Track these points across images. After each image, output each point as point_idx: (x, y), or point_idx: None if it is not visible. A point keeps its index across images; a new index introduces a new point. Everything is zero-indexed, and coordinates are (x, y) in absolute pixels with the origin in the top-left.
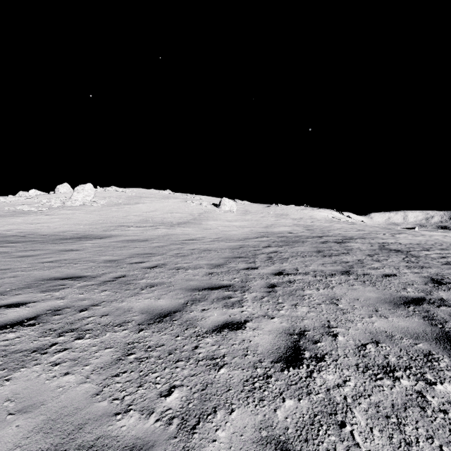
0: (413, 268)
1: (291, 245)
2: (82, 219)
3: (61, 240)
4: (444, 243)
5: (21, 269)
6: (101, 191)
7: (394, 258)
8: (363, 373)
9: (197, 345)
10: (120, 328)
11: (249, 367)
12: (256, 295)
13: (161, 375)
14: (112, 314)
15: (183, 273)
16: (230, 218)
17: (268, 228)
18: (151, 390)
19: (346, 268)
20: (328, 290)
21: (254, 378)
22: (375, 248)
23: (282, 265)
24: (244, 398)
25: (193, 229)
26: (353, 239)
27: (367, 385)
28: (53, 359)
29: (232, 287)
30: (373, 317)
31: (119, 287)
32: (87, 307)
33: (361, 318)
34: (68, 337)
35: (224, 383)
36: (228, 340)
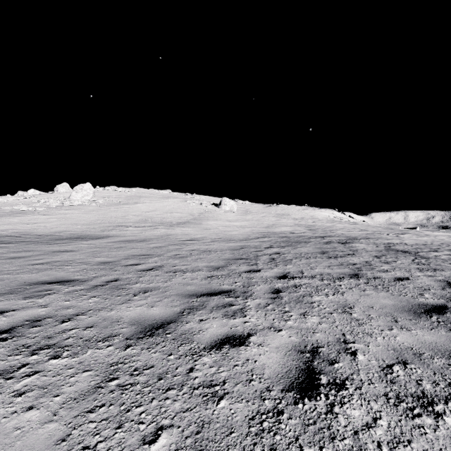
0: (425, 270)
1: (294, 246)
2: (80, 219)
3: (56, 241)
4: (450, 243)
5: (8, 272)
6: (101, 190)
7: (403, 259)
8: (395, 407)
9: (193, 367)
10: (105, 343)
11: (254, 398)
12: (260, 302)
13: (146, 410)
14: (98, 326)
15: (181, 276)
16: (230, 217)
17: (269, 228)
18: (133, 434)
19: (354, 271)
20: (339, 296)
21: (261, 414)
22: (381, 249)
23: (286, 267)
24: (250, 446)
25: (193, 229)
26: (357, 239)
27: (404, 426)
28: (18, 387)
29: (233, 292)
30: (394, 329)
31: (110, 292)
32: (71, 317)
33: (381, 331)
34: (41, 356)
35: (224, 422)
36: (229, 359)
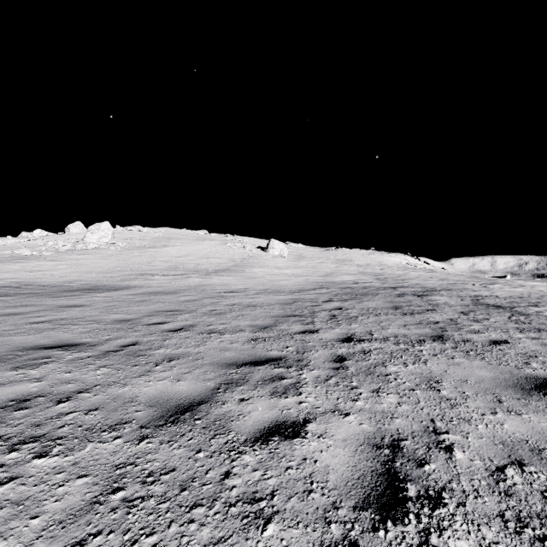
0: (527, 331)
1: (359, 299)
2: (96, 266)
3: (65, 293)
4: None
5: None
6: (122, 231)
7: (497, 316)
8: (518, 536)
9: (229, 470)
10: (111, 434)
11: (316, 520)
12: (319, 374)
13: (160, 540)
14: (104, 408)
15: (217, 338)
16: (279, 264)
17: (328, 277)
18: None
19: (437, 332)
20: (421, 366)
21: None
22: (468, 303)
23: (351, 327)
24: None
25: (234, 278)
26: (436, 291)
27: None
28: None
29: (284, 360)
30: (499, 413)
31: (125, 360)
32: (71, 395)
33: (481, 416)
34: (23, 454)
35: None
36: (280, 458)
